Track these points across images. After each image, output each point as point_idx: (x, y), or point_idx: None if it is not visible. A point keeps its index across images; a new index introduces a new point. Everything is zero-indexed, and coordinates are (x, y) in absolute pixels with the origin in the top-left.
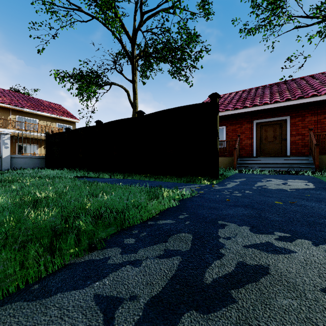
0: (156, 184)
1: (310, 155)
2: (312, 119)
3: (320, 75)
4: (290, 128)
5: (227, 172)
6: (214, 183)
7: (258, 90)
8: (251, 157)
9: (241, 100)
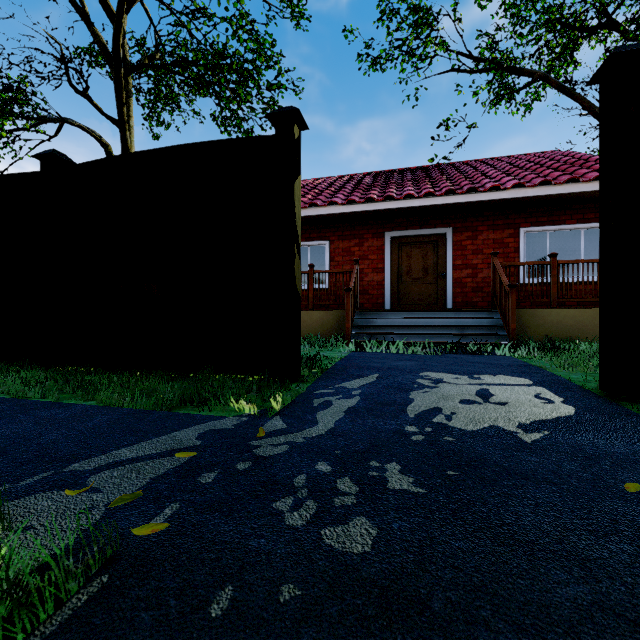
0: (6, 438)
1: (494, 307)
2: (490, 238)
3: (495, 160)
4: (452, 253)
5: (330, 349)
6: (273, 408)
7: (393, 174)
8: (382, 312)
9: (362, 188)
